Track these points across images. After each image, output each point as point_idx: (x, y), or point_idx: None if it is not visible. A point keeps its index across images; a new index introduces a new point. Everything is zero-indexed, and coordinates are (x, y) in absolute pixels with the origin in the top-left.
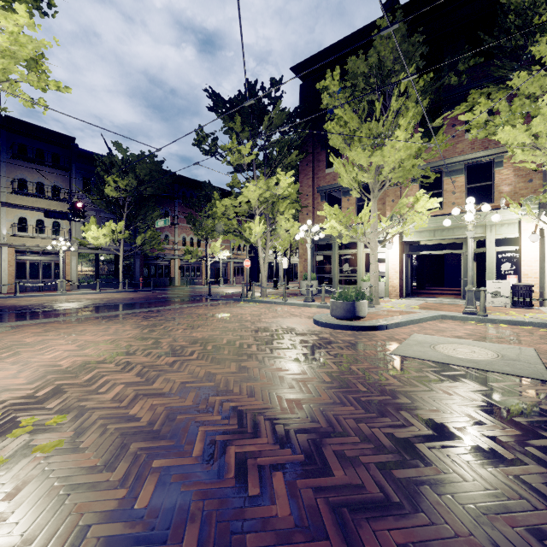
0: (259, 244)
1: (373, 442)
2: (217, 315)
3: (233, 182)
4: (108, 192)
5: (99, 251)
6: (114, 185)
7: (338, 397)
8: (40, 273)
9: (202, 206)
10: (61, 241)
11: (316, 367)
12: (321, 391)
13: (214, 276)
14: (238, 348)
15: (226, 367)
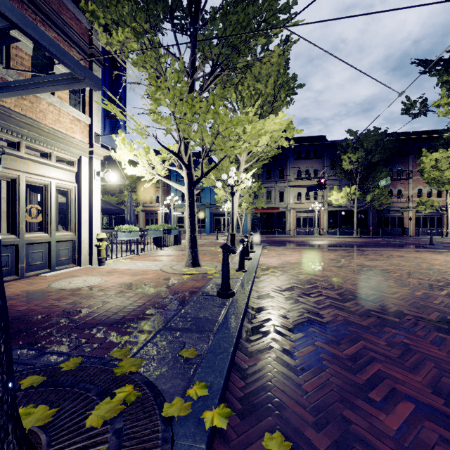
0: None
1: (384, 308)
2: (406, 257)
3: None
4: (344, 167)
5: (341, 208)
6: (348, 160)
7: (403, 298)
8: (307, 224)
9: None
10: (316, 204)
11: (424, 290)
12: (399, 294)
13: None
14: (384, 272)
15: (359, 276)
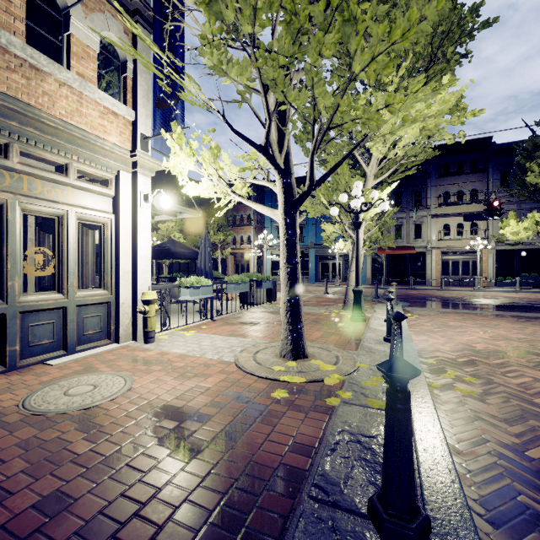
0: None
1: None
2: None
3: None
4: (529, 180)
5: (519, 246)
6: (539, 169)
7: None
8: (459, 271)
9: None
10: (477, 240)
11: None
12: None
13: None
14: None
15: None
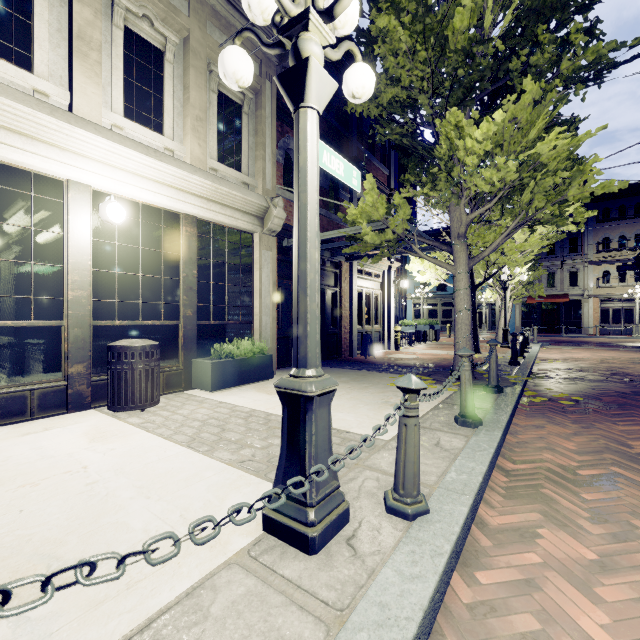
0: None
1: None
2: None
3: None
4: None
5: None
6: None
7: None
8: (621, 319)
9: None
10: (636, 289)
11: None
12: None
13: None
14: None
15: None
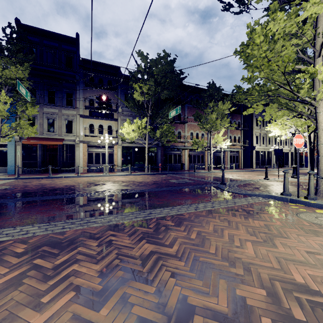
0: (320, 107)
1: None
2: None
3: (269, 21)
4: (135, 97)
5: (134, 145)
6: (140, 90)
7: None
8: (100, 160)
9: (205, 108)
10: (106, 136)
11: None
12: None
13: (214, 163)
14: None
15: None
